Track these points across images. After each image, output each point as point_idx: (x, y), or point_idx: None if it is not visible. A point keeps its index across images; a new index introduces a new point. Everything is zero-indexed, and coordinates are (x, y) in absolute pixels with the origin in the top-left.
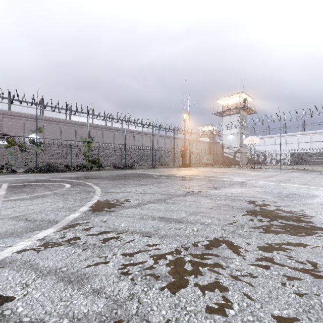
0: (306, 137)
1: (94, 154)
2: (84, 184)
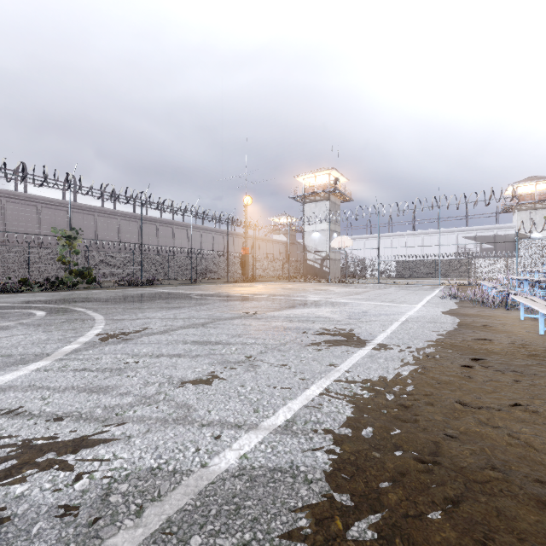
0: (416, 239)
1: (79, 260)
2: (71, 311)
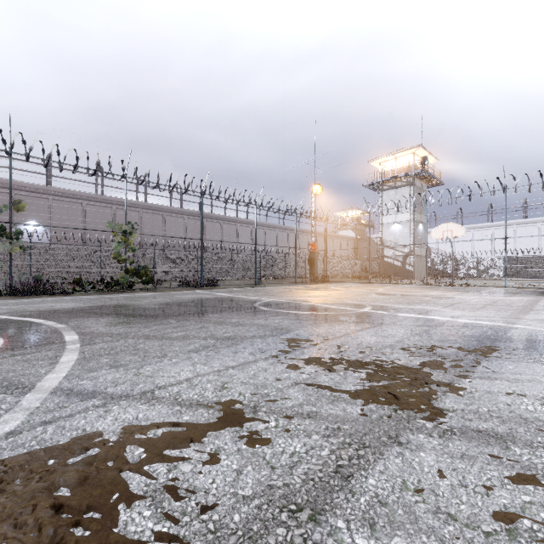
0: (529, 229)
1: (146, 259)
2: (48, 342)
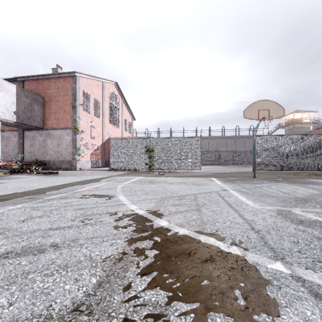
0: None
1: None
2: None
